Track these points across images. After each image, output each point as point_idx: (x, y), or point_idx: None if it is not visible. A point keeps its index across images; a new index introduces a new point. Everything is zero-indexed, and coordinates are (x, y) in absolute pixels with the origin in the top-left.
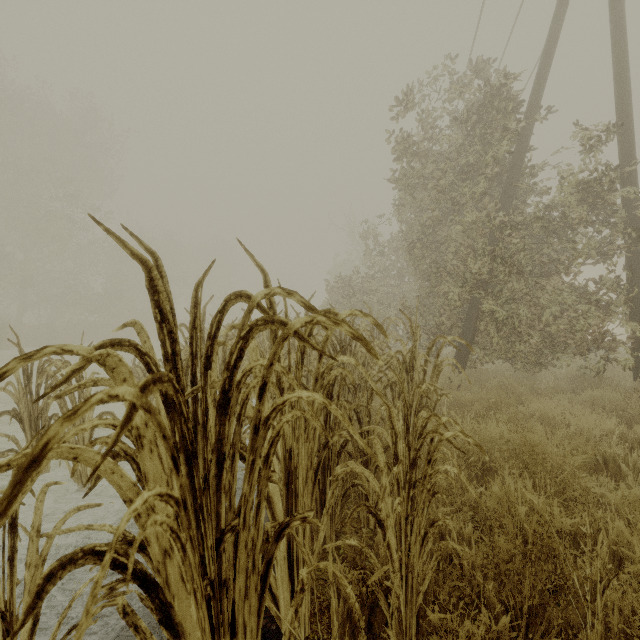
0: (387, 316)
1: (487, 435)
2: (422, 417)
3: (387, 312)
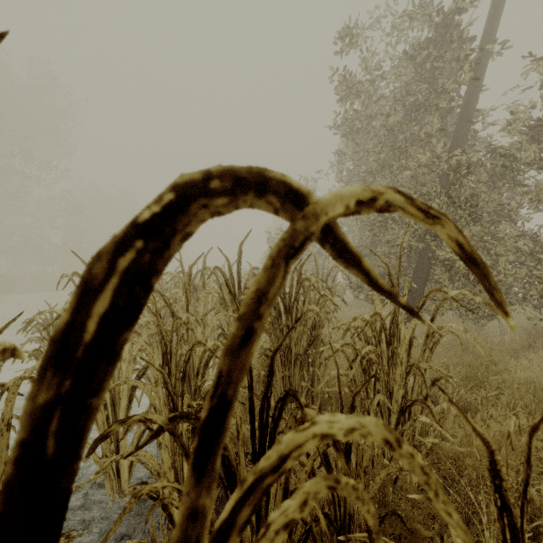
0: (325, 266)
1: (513, 443)
2: (418, 421)
3: (325, 263)
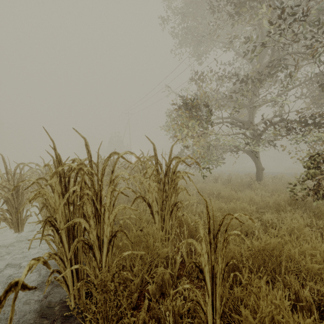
0: None
1: None
2: None
3: None
